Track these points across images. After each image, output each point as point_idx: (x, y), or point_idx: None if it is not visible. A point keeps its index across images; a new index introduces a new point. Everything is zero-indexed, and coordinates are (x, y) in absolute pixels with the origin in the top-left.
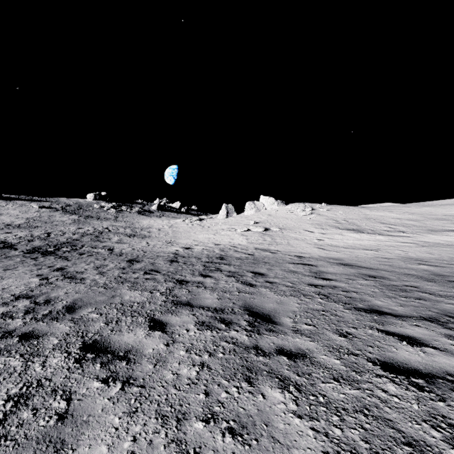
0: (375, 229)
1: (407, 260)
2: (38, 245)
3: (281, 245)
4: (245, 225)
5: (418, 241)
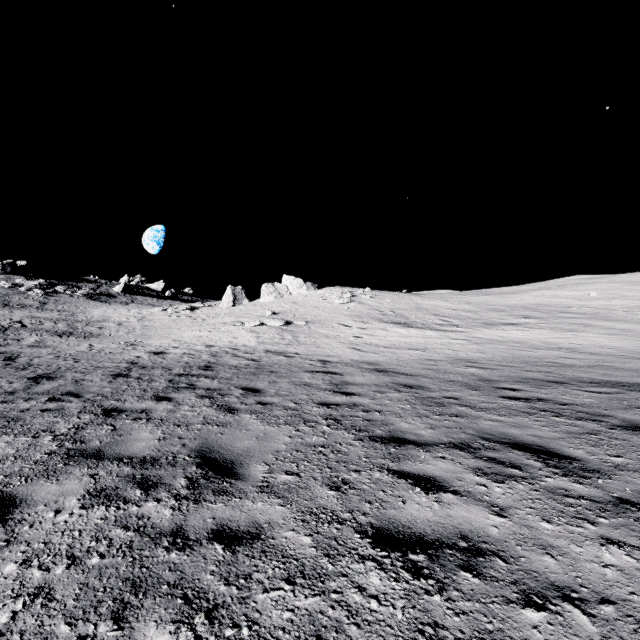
0: (426, 322)
1: (456, 362)
2: None
3: (305, 346)
4: (259, 317)
5: (472, 337)
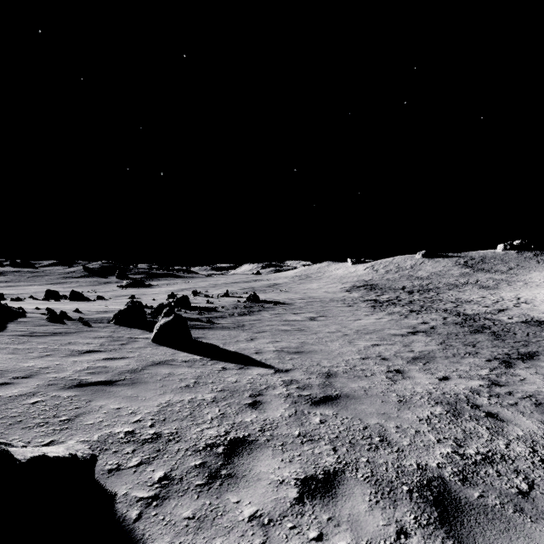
0: None
1: None
2: (414, 289)
3: None
4: None
5: None
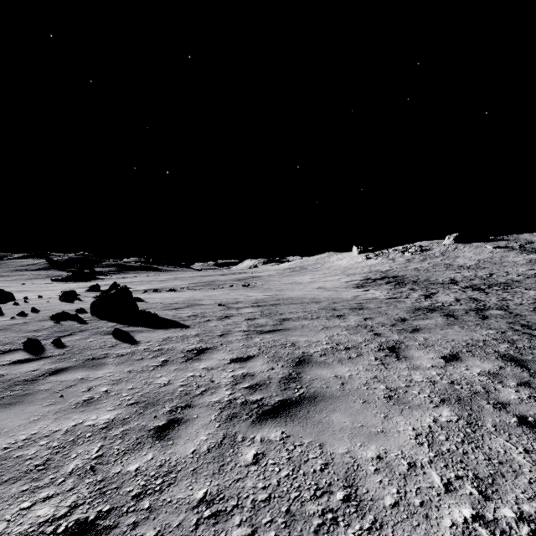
0: None
1: None
2: (475, 283)
3: None
4: None
5: None
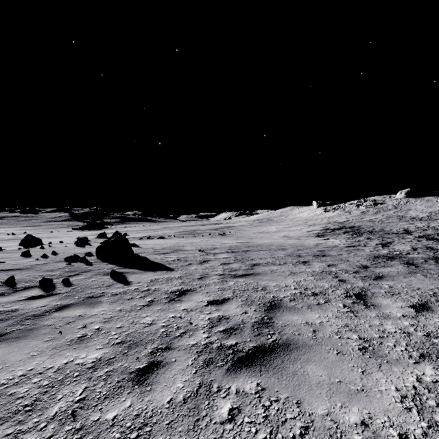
0: None
1: None
2: (428, 233)
3: None
4: None
5: None
